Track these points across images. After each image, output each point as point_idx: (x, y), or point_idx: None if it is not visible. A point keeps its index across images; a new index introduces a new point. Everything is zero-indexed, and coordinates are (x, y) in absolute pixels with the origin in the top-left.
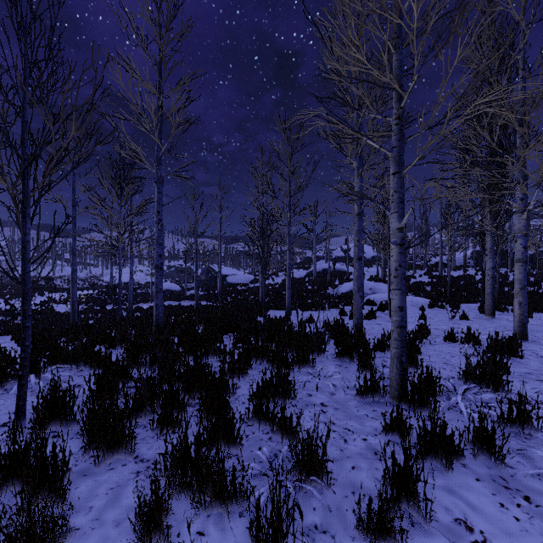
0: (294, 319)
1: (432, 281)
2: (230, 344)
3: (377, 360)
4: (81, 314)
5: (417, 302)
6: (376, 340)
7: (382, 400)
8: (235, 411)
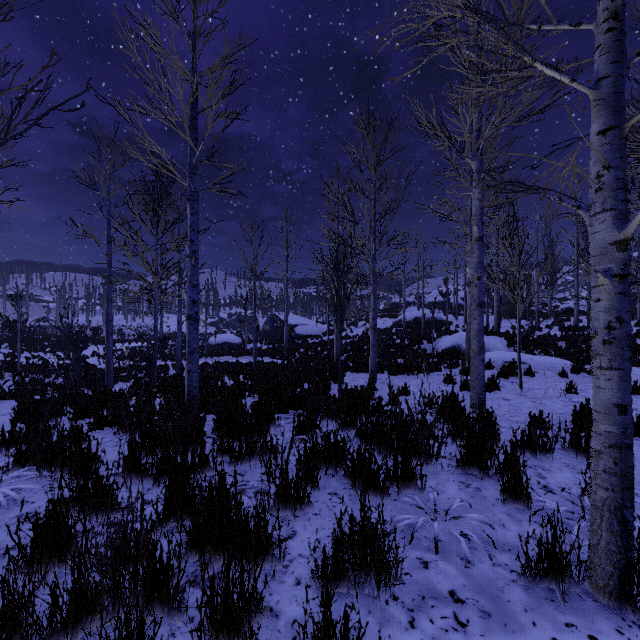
0: (381, 388)
1: (566, 334)
2: (289, 432)
3: (528, 473)
4: (125, 371)
5: (553, 364)
6: (511, 430)
7: (574, 590)
8: (280, 607)
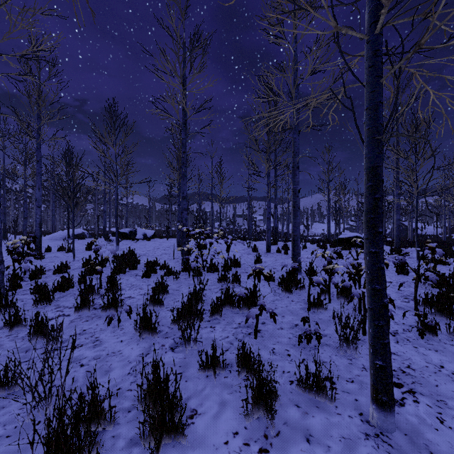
0: None
1: None
2: None
3: None
4: None
5: None
6: None
7: None
8: None
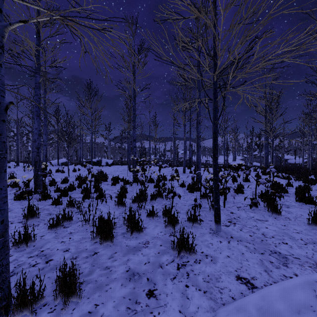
0: None
1: None
2: None
3: None
4: None
5: None
6: None
7: None
8: None
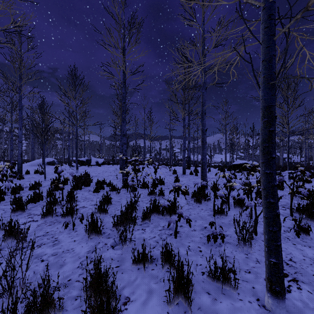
0: None
1: None
2: None
3: None
4: None
5: None
6: None
7: None
8: None
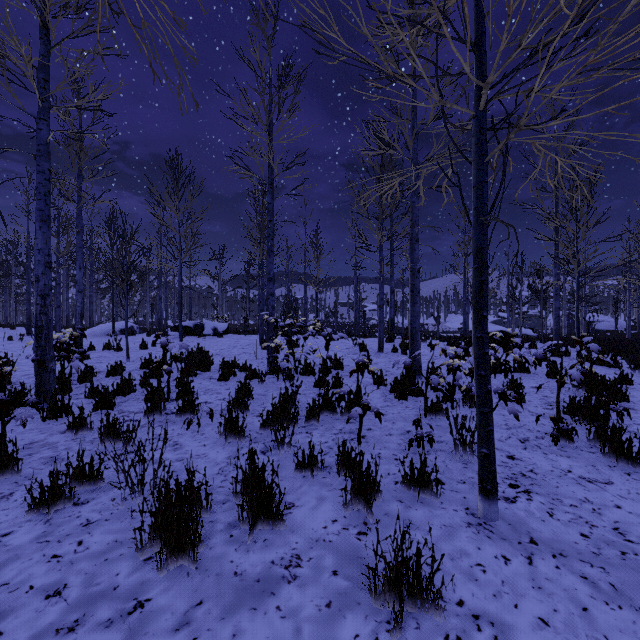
0: None
1: None
2: None
3: None
4: None
5: None
6: None
7: None
8: None
